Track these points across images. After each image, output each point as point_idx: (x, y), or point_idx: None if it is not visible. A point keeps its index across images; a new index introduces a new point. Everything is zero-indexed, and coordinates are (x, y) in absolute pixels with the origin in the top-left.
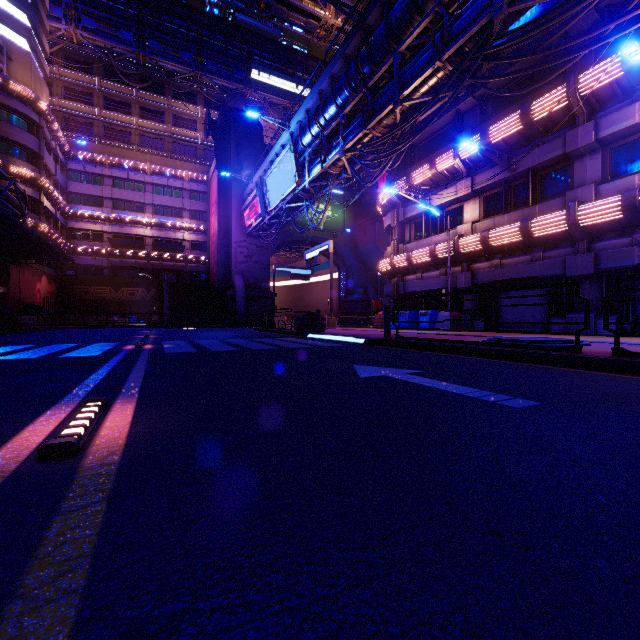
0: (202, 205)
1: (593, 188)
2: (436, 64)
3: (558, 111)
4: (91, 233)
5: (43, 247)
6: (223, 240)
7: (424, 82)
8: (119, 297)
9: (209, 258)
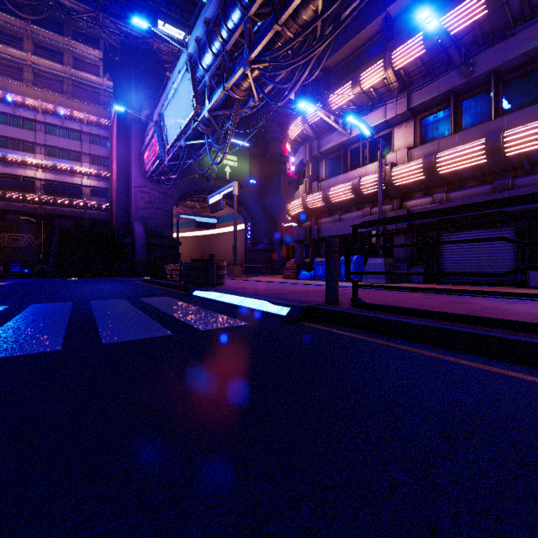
0: (103, 150)
1: None
2: None
3: None
4: None
5: None
6: (123, 185)
7: None
8: None
9: (111, 205)
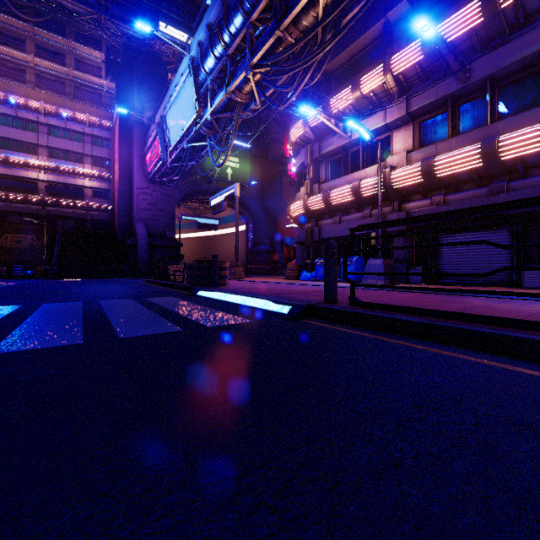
0: (105, 152)
1: None
2: None
3: None
4: None
5: None
6: (125, 186)
7: None
8: (1, 244)
9: (113, 206)
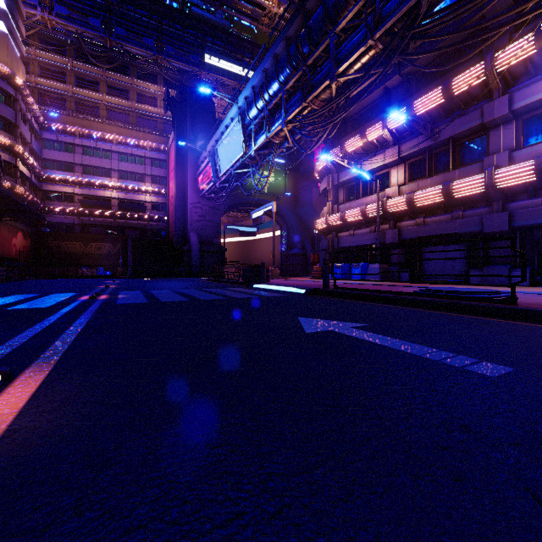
0: (162, 171)
1: (508, 154)
2: (368, 42)
3: (476, 86)
4: (63, 195)
5: (16, 206)
6: (180, 202)
7: (357, 60)
8: (88, 251)
9: (168, 217)
